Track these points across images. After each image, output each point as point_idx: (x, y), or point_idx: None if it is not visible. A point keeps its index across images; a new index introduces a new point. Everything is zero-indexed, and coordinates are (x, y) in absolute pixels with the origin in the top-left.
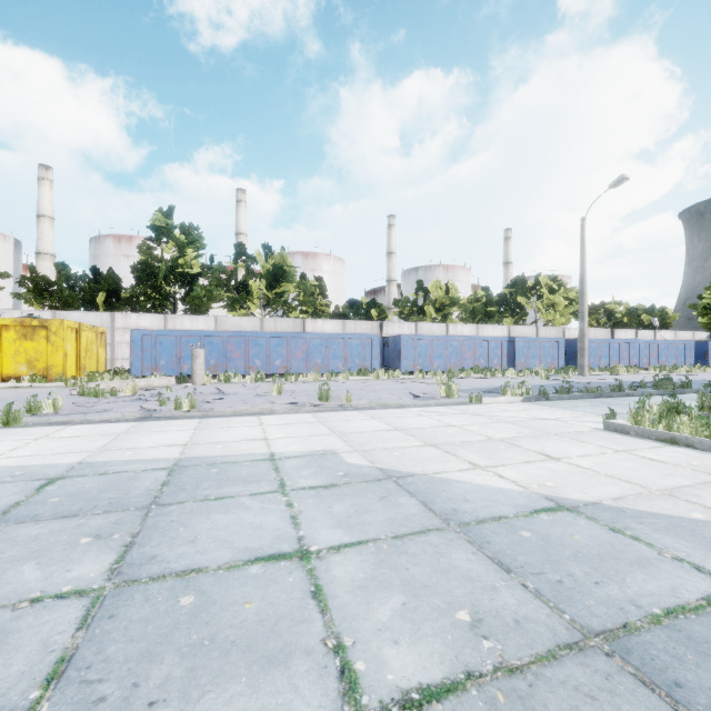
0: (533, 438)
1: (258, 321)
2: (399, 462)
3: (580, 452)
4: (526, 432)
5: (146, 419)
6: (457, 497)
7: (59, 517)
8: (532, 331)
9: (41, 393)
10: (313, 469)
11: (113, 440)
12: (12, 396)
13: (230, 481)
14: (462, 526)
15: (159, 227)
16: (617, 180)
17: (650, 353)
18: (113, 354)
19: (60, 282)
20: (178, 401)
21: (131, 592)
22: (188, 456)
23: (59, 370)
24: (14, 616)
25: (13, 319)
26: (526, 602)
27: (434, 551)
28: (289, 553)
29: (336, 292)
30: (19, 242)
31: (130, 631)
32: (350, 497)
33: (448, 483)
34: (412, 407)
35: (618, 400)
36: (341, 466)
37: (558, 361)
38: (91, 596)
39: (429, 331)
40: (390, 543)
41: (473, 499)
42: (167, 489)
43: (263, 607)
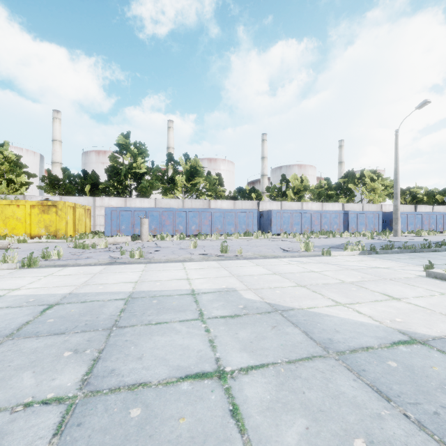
0: (375, 282)
1: (181, 201)
2: (281, 298)
3: (414, 294)
4: (368, 277)
5: (112, 263)
6: (329, 328)
7: (52, 334)
8: (359, 207)
9: (52, 246)
10: (221, 302)
11: (91, 278)
12: (35, 247)
13: (165, 310)
14: (339, 354)
15: (121, 144)
16: (421, 103)
17: (444, 221)
18: (95, 222)
19: (64, 179)
20: (132, 252)
21: (95, 402)
22: (138, 290)
23: (63, 232)
24: (11, 418)
25: (37, 201)
26: (412, 434)
27: (322, 376)
28: (210, 373)
29: (228, 183)
30: (42, 156)
31: (92, 440)
32: (250, 325)
33: (320, 317)
34: (283, 257)
35: (428, 254)
36: (240, 300)
37: (378, 227)
38: (66, 403)
39: (289, 207)
40: (286, 367)
41: (342, 330)
42: (123, 315)
43: (193, 423)
